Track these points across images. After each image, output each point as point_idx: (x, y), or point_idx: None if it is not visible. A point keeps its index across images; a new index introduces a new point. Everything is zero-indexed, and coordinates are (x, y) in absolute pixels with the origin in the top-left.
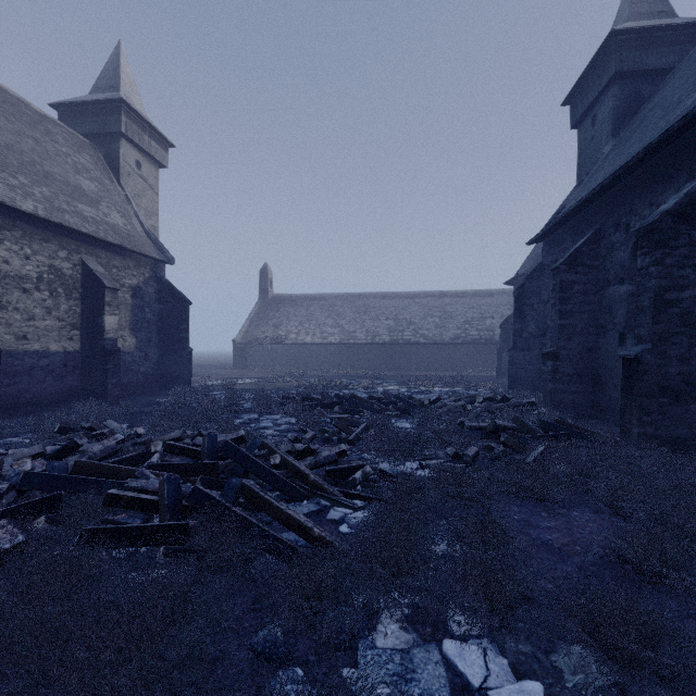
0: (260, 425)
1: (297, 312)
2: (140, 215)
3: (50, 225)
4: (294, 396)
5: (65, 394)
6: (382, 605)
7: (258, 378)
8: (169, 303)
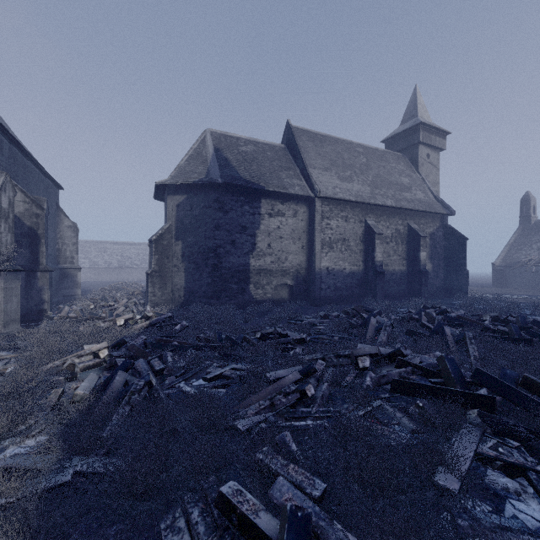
0: None
1: None
2: (431, 188)
3: (395, 209)
4: None
5: (401, 293)
6: None
7: (524, 296)
8: (451, 241)
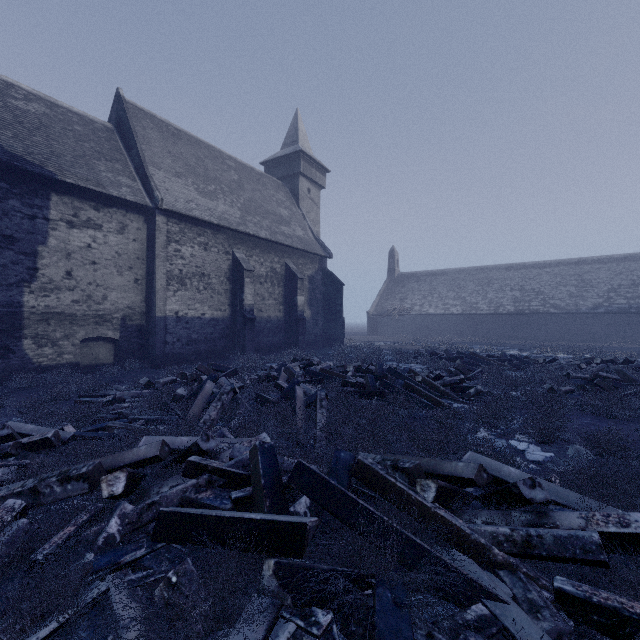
0: (401, 368)
1: (420, 287)
2: (311, 226)
3: (271, 243)
4: (423, 352)
5: (277, 345)
6: (479, 426)
7: (389, 342)
8: (329, 286)
